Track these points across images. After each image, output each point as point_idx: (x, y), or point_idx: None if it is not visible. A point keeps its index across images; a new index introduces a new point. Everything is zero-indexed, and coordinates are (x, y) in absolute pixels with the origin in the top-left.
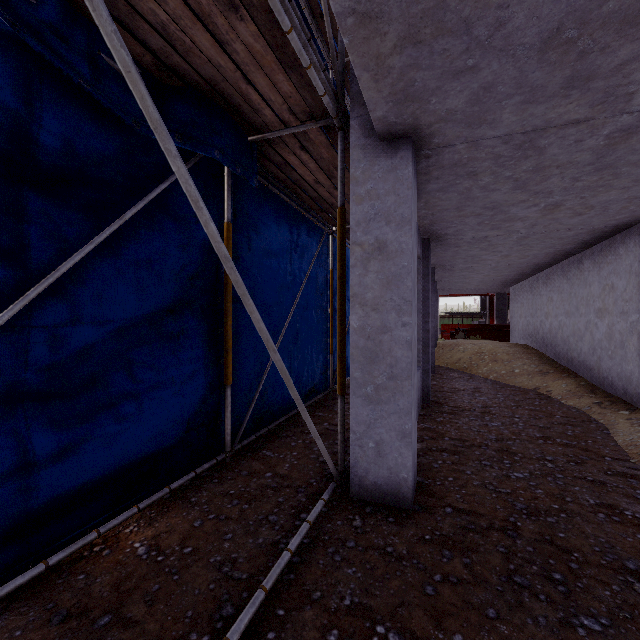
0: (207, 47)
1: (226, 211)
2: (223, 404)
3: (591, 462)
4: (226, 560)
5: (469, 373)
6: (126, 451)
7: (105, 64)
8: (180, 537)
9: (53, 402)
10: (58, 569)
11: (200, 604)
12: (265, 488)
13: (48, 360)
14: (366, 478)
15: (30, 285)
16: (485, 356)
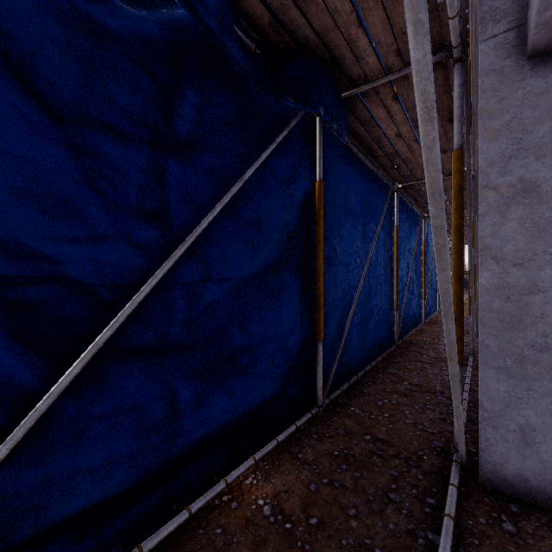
0: None
1: (318, 170)
2: (314, 359)
3: None
4: (360, 546)
5: None
6: (242, 402)
7: (231, 30)
8: (300, 501)
9: (188, 354)
10: (196, 515)
11: None
12: (370, 454)
13: (186, 315)
14: (504, 466)
15: (174, 245)
16: None
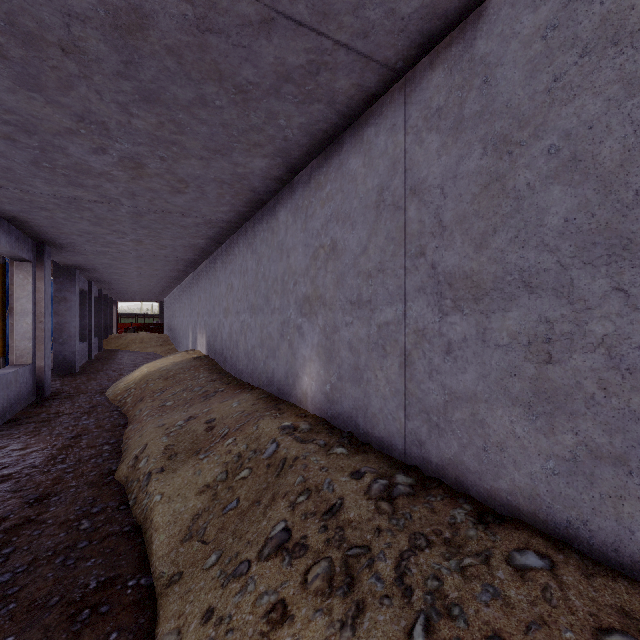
0: None
1: None
2: None
3: (144, 362)
4: None
5: (125, 350)
6: None
7: None
8: None
9: None
10: None
11: None
12: None
13: None
14: (60, 367)
15: None
16: (137, 341)
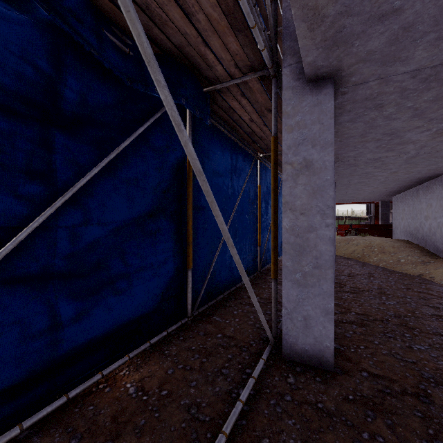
0: (177, 19)
1: None
2: (186, 282)
3: None
4: (193, 403)
5: (362, 261)
6: (120, 315)
7: (107, 38)
8: (158, 381)
9: (72, 280)
10: (75, 400)
11: (175, 440)
12: (217, 346)
13: (69, 250)
14: (295, 344)
15: (57, 197)
16: (375, 249)
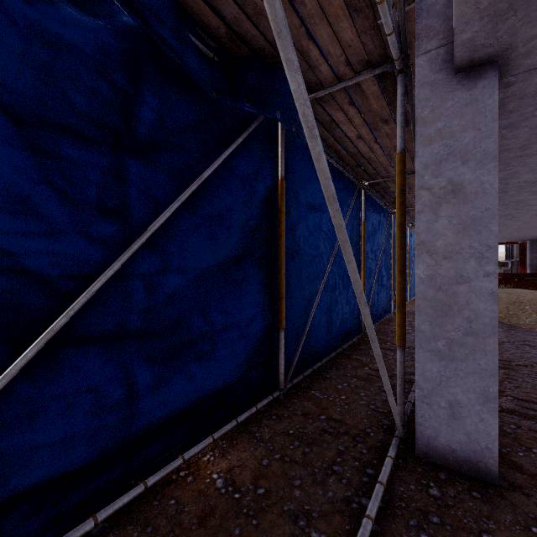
0: None
1: (280, 169)
2: (277, 345)
3: None
4: (300, 511)
5: (508, 323)
6: (202, 385)
7: (188, 40)
8: (251, 475)
9: (148, 340)
10: (153, 489)
11: None
12: (322, 432)
13: (145, 304)
14: (436, 439)
15: (132, 239)
16: (526, 306)
